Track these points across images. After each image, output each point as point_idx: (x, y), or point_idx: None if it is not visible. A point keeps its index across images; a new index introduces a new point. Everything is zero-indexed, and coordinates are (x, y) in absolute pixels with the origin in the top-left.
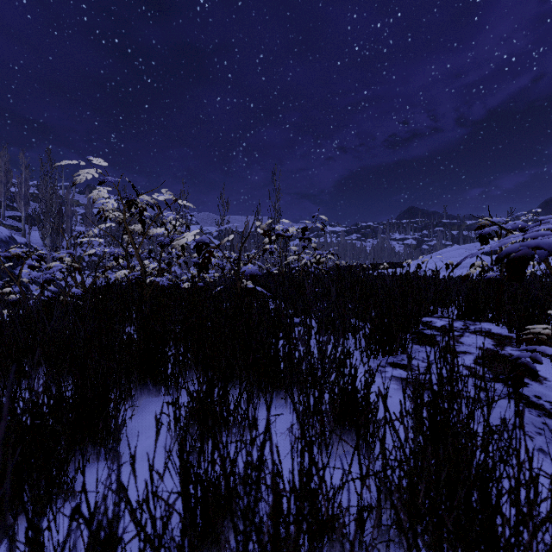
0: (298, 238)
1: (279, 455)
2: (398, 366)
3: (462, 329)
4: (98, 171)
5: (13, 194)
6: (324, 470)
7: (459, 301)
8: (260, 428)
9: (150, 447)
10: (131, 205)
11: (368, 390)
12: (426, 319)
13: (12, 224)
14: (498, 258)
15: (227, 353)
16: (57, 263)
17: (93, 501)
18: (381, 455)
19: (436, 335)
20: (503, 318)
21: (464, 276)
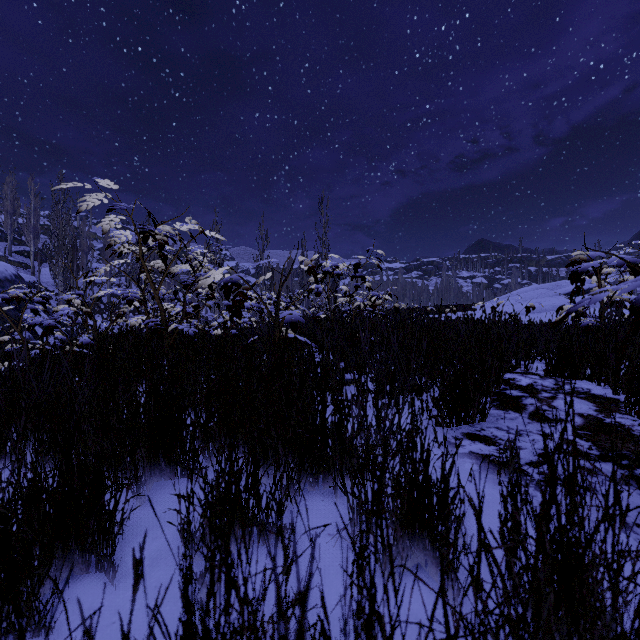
0: (350, 276)
1: (325, 607)
2: (477, 438)
3: (554, 390)
4: (108, 195)
5: (20, 226)
6: (393, 626)
7: (548, 354)
8: (301, 526)
9: (156, 553)
10: (147, 237)
11: (448, 484)
12: (507, 376)
13: (19, 261)
14: (635, 305)
15: (260, 424)
16: (65, 306)
17: (73, 636)
18: (474, 594)
19: (522, 397)
20: (604, 375)
21: (553, 323)
